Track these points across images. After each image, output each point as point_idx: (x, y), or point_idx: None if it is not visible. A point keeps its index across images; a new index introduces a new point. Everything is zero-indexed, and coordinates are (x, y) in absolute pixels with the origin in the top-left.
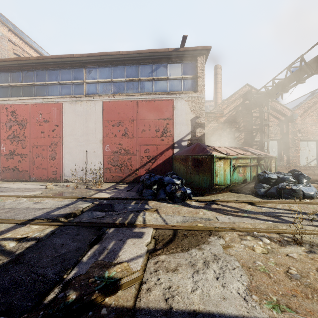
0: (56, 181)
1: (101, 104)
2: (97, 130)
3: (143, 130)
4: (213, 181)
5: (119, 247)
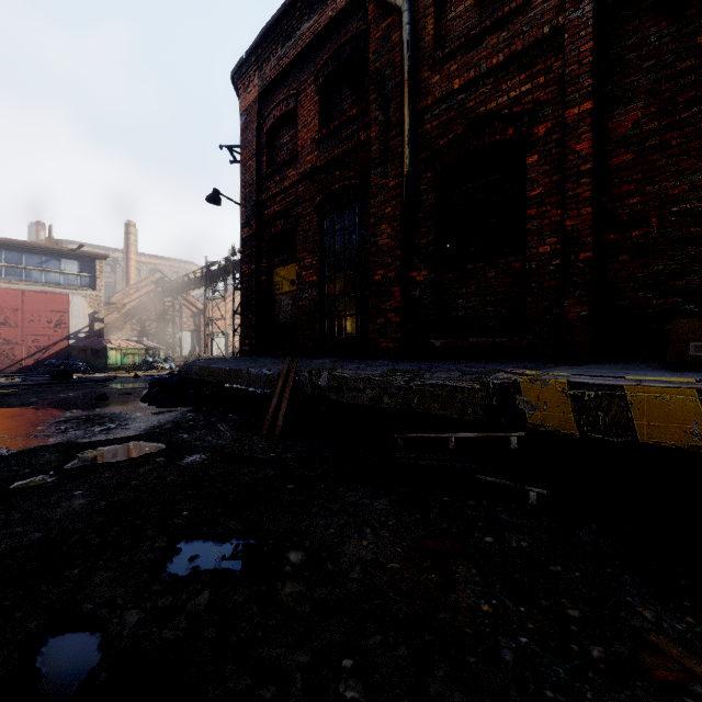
0: None
1: None
2: None
3: (32, 320)
4: (108, 363)
5: None
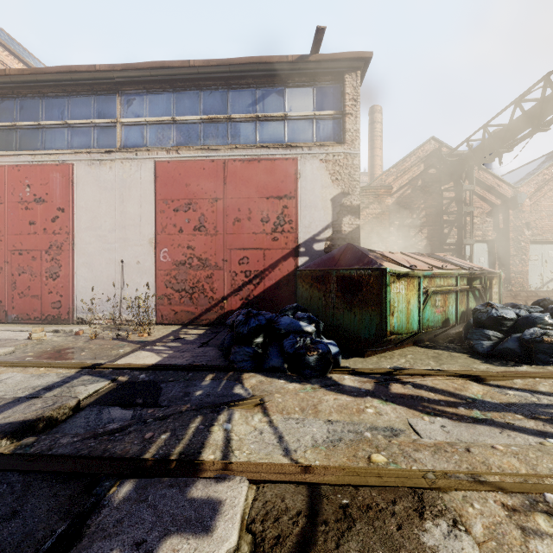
0: (61, 322)
1: (151, 167)
2: (144, 220)
3: (237, 219)
4: (386, 326)
5: None
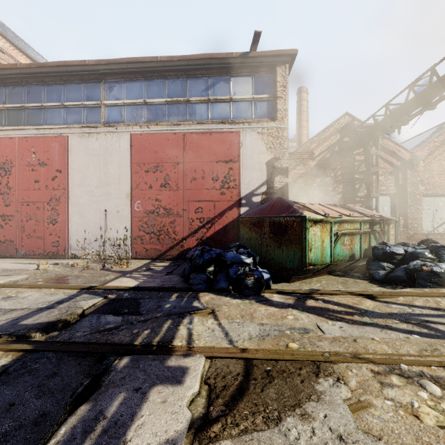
0: (59, 257)
1: (128, 138)
2: (122, 179)
3: (194, 178)
4: (306, 259)
5: (131, 411)
